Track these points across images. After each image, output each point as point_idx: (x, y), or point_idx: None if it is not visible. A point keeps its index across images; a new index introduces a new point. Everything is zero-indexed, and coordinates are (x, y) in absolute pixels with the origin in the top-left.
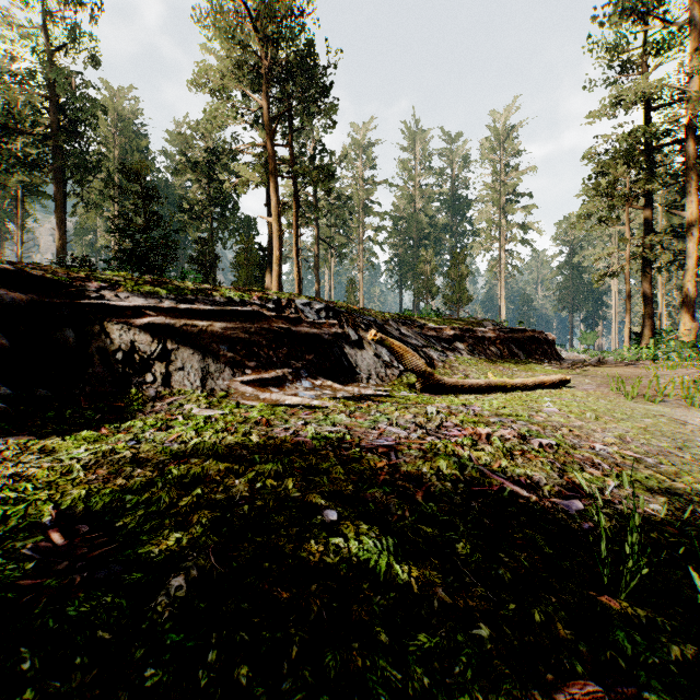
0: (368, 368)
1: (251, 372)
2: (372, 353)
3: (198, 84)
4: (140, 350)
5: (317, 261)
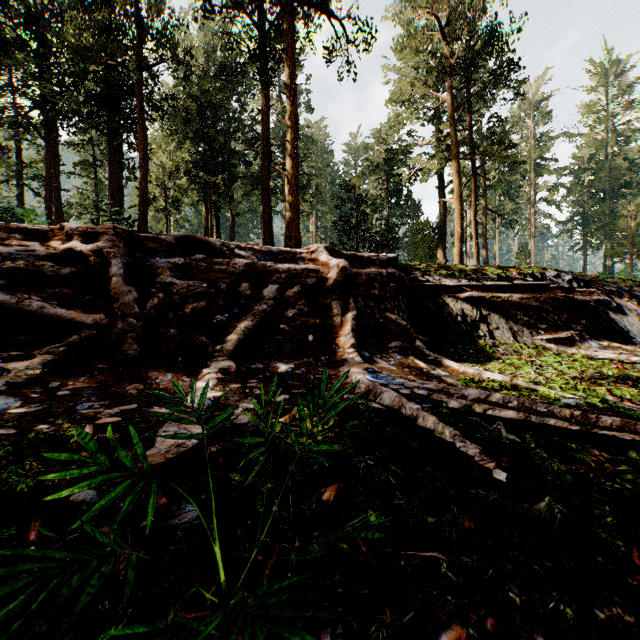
0: (638, 333)
1: (543, 333)
2: (635, 319)
3: (392, 101)
4: (468, 315)
5: (485, 232)
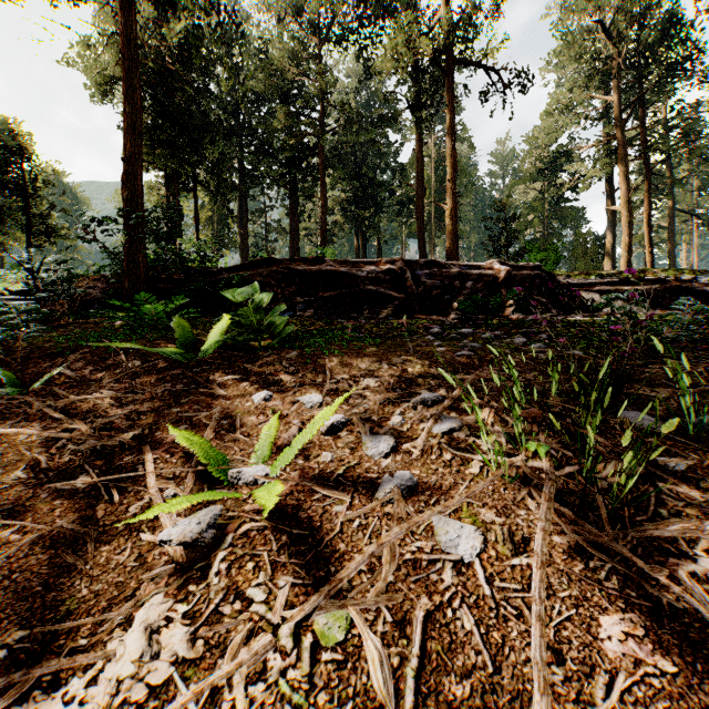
0: None
1: (658, 312)
2: None
3: (546, 114)
4: (596, 302)
5: (671, 238)
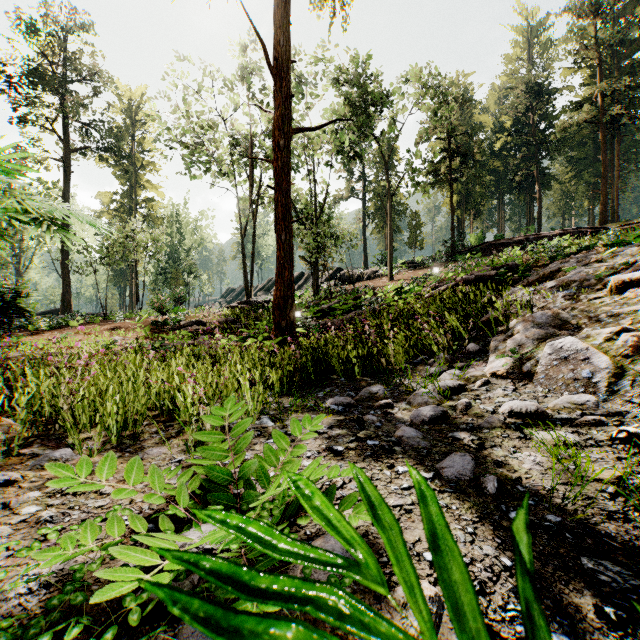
0: None
1: None
2: None
3: None
4: None
5: None
